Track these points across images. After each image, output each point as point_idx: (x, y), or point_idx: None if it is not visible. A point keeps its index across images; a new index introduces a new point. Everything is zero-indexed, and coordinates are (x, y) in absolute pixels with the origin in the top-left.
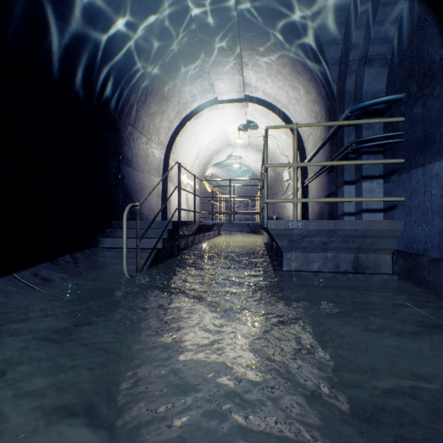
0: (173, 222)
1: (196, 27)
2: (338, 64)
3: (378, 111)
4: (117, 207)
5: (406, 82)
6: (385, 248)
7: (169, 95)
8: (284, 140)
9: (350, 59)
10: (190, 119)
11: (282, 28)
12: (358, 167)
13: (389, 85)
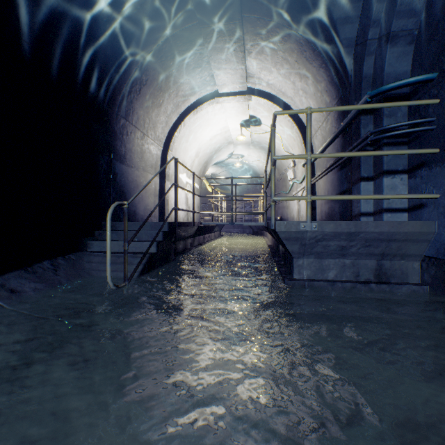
0: (169, 223)
1: (194, 7)
2: (354, 45)
3: (402, 97)
4: (108, 207)
5: (439, 58)
6: (414, 254)
7: (166, 86)
8: (289, 136)
9: (369, 37)
10: (189, 113)
11: (290, 6)
12: (378, 160)
13: (415, 65)
